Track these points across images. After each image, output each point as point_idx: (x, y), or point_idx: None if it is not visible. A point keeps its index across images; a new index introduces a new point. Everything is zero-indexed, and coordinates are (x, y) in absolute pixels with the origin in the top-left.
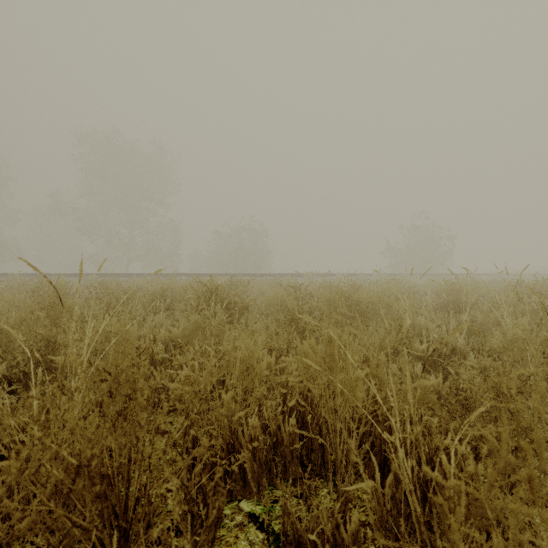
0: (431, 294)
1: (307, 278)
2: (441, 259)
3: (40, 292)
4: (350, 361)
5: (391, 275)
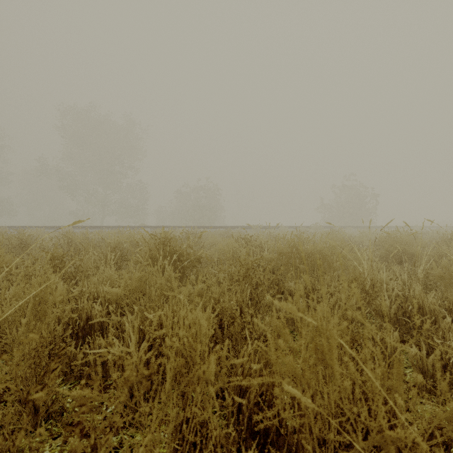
0: (366, 245)
1: (255, 230)
2: (367, 214)
3: (8, 243)
4: (377, 398)
5: (326, 227)
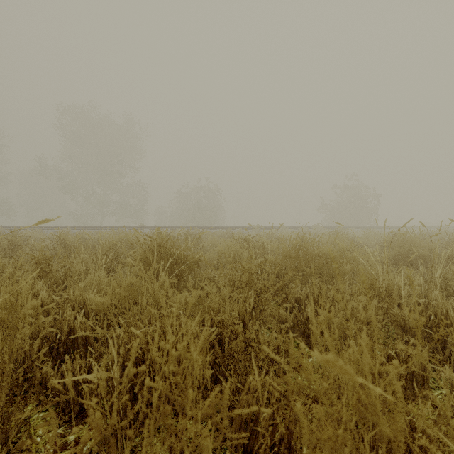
0: (371, 246)
1: (255, 231)
2: (368, 214)
3: None
4: None
5: (328, 228)
